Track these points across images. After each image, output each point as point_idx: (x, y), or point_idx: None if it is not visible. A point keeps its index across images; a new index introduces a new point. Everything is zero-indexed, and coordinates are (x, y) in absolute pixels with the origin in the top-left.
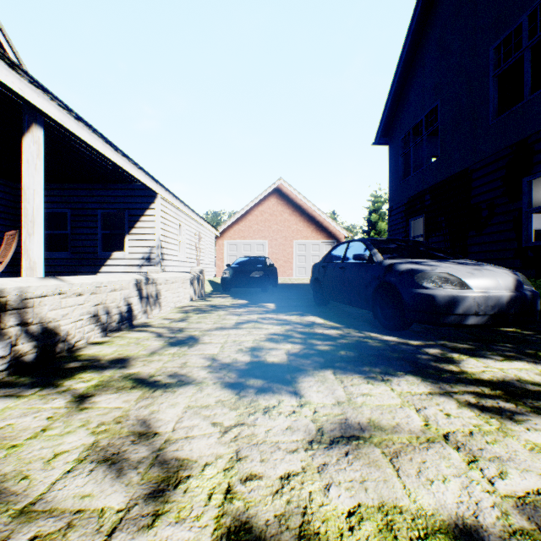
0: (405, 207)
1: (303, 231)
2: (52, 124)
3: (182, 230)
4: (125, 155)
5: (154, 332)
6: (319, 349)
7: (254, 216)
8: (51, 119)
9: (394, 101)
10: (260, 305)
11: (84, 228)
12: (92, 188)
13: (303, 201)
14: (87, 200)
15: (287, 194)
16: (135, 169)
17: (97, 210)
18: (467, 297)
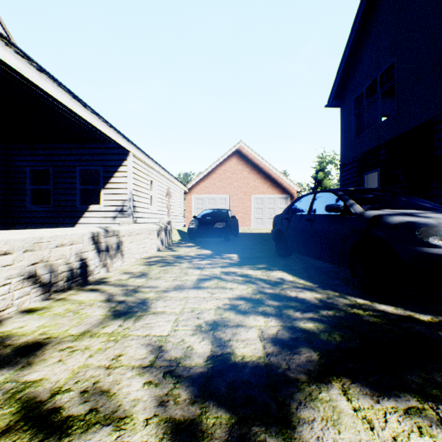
0: (358, 162)
1: (260, 187)
2: (19, 78)
3: (153, 185)
4: (95, 113)
5: (104, 293)
6: (302, 329)
7: (217, 175)
8: (8, 67)
9: (347, 65)
10: (223, 256)
11: (64, 184)
12: (72, 147)
13: (260, 161)
14: (67, 158)
15: (246, 155)
16: (106, 127)
17: (76, 167)
18: None
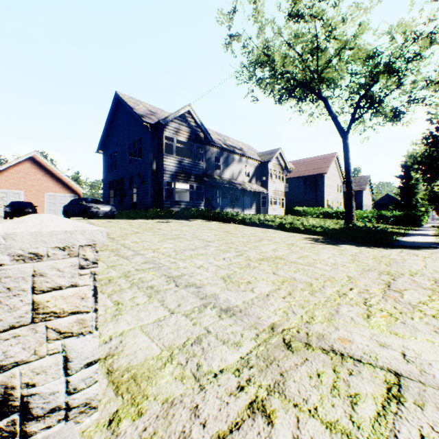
0: (109, 185)
1: (53, 187)
2: None
3: None
4: None
5: None
6: None
7: (10, 173)
8: None
9: (105, 139)
10: None
11: None
12: None
13: (53, 168)
14: None
15: (41, 162)
16: None
17: None
18: (100, 211)
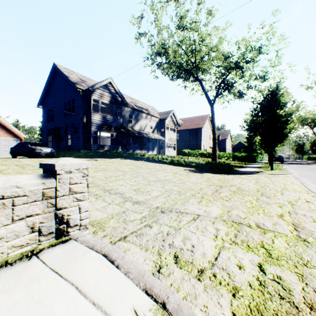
0: (47, 132)
1: None
2: None
3: None
4: None
5: None
6: None
7: None
8: None
9: (44, 97)
10: None
11: None
12: None
13: None
14: None
15: None
16: None
17: None
18: (43, 152)
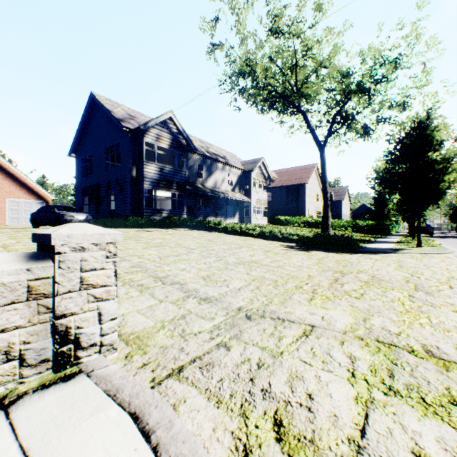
0: (83, 191)
1: (16, 192)
2: None
3: None
4: None
5: None
6: None
7: None
8: None
9: (78, 141)
10: None
11: None
12: None
13: (16, 171)
14: None
15: (1, 164)
16: None
17: None
18: (74, 219)
